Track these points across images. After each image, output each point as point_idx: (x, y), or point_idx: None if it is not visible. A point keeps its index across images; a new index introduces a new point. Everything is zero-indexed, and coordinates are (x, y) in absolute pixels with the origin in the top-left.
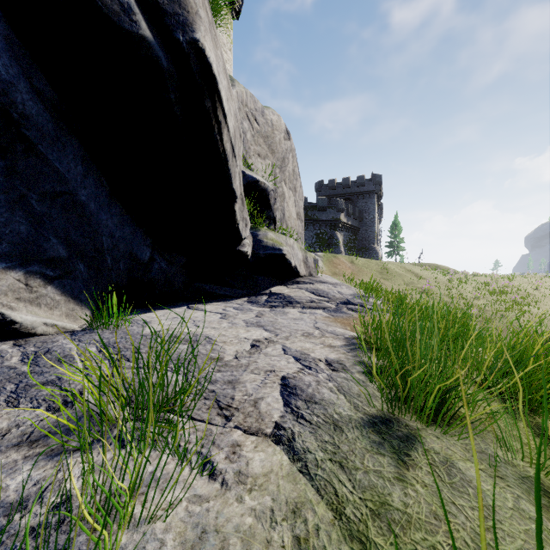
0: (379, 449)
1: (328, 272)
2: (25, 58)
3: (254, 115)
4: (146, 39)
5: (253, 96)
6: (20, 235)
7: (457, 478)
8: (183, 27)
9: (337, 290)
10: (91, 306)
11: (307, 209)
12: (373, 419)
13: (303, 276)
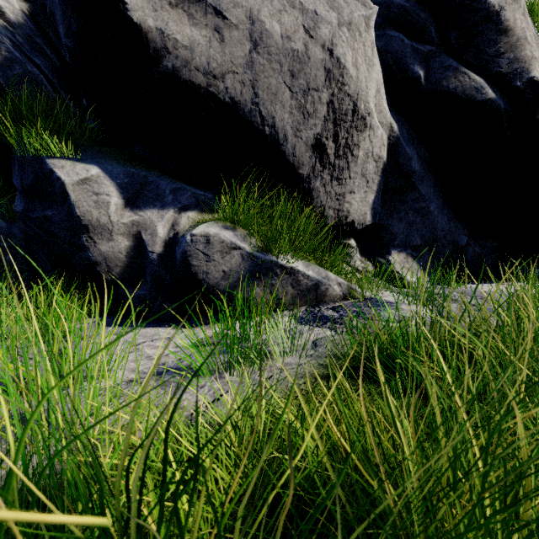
0: None
1: None
2: (416, 143)
3: None
4: (490, 99)
5: None
6: (403, 234)
7: None
8: (519, 75)
9: None
10: (429, 276)
11: None
12: None
13: None
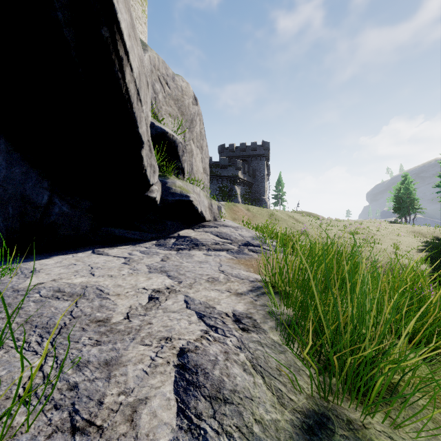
0: None
1: (229, 218)
2: None
3: (166, 79)
4: None
5: (164, 63)
6: None
7: None
8: None
9: (238, 233)
10: None
11: (212, 166)
12: (306, 420)
13: (209, 220)
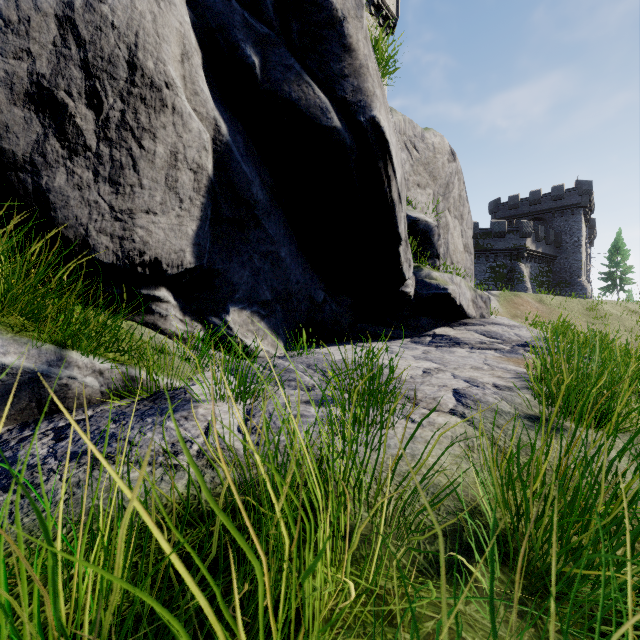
0: (530, 427)
1: (506, 315)
2: (258, 162)
3: (413, 142)
4: (336, 129)
5: (411, 122)
6: (248, 285)
7: (593, 450)
8: (363, 109)
9: (513, 333)
10: (283, 339)
11: (477, 237)
12: (529, 416)
13: (472, 317)
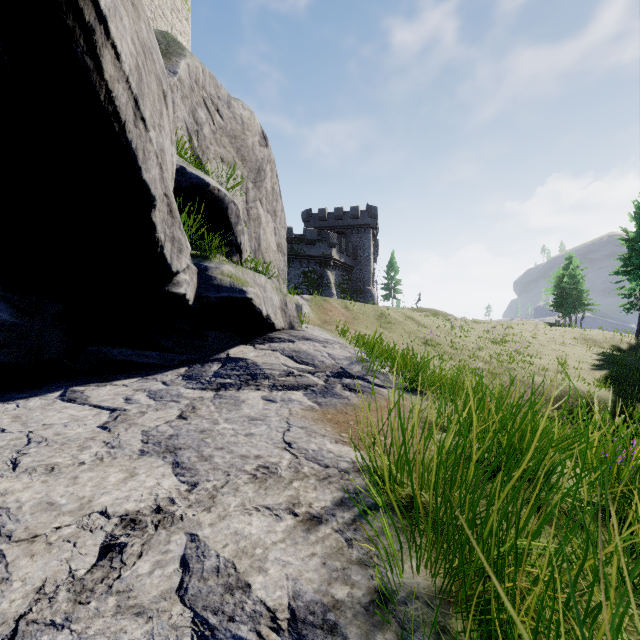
0: None
1: (317, 320)
2: None
3: (216, 104)
4: None
5: (214, 78)
6: None
7: None
8: None
9: (327, 352)
10: None
11: (292, 241)
12: None
13: (281, 329)
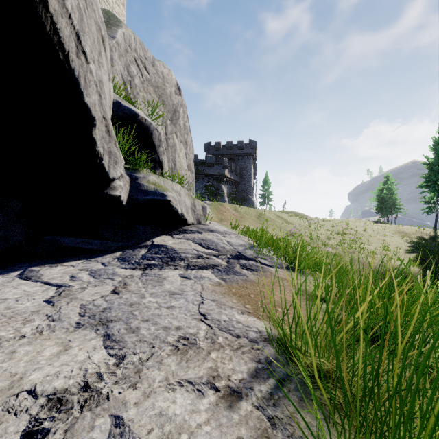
0: None
1: (216, 219)
2: None
3: (144, 63)
4: None
5: (142, 44)
6: None
7: None
8: None
9: (226, 240)
10: None
11: (197, 164)
12: None
13: (191, 224)
